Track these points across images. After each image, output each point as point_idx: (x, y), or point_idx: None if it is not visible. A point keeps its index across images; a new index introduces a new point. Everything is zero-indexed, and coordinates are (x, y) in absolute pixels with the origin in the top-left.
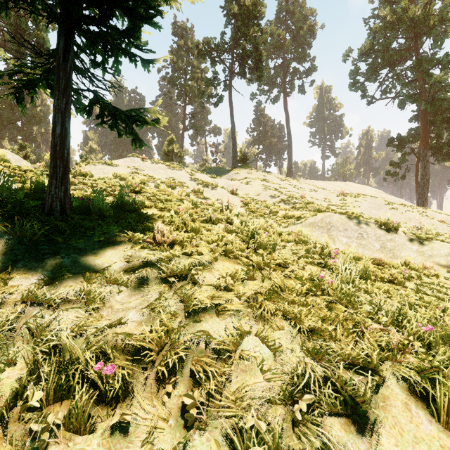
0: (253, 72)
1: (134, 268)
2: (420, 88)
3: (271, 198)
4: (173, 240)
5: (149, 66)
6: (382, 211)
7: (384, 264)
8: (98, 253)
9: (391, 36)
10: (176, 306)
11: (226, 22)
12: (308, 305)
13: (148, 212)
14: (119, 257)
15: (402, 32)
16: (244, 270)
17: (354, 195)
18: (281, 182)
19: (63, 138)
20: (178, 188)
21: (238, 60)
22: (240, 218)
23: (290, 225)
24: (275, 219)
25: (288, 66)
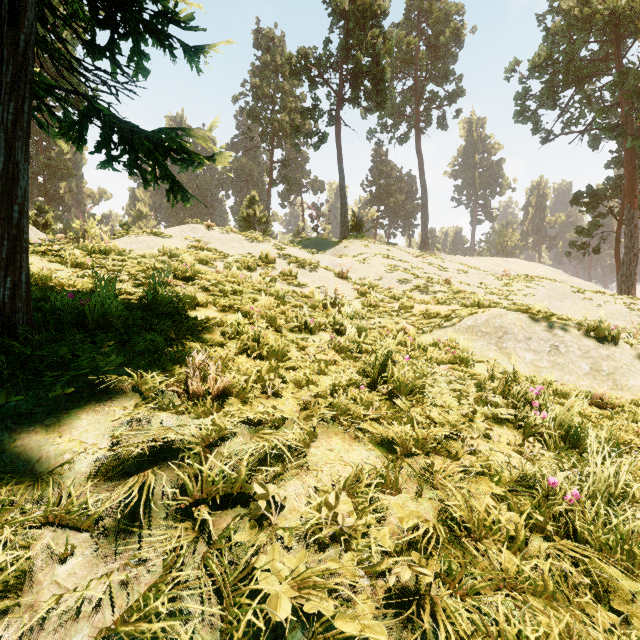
0: (371, 98)
1: (128, 465)
2: (623, 116)
3: (399, 284)
4: (226, 385)
5: (198, 61)
6: (569, 303)
7: (610, 405)
8: (58, 425)
9: (579, 40)
10: (201, 611)
11: (331, 24)
12: (549, 592)
13: (201, 315)
14: (102, 435)
15: (595, 34)
16: (375, 468)
17: (525, 279)
18: (414, 259)
19: (10, 181)
20: (260, 270)
21: (349, 79)
22: (356, 322)
23: (434, 329)
24: (410, 319)
25: (423, 89)
